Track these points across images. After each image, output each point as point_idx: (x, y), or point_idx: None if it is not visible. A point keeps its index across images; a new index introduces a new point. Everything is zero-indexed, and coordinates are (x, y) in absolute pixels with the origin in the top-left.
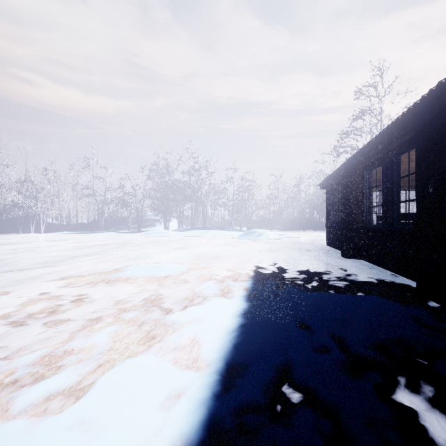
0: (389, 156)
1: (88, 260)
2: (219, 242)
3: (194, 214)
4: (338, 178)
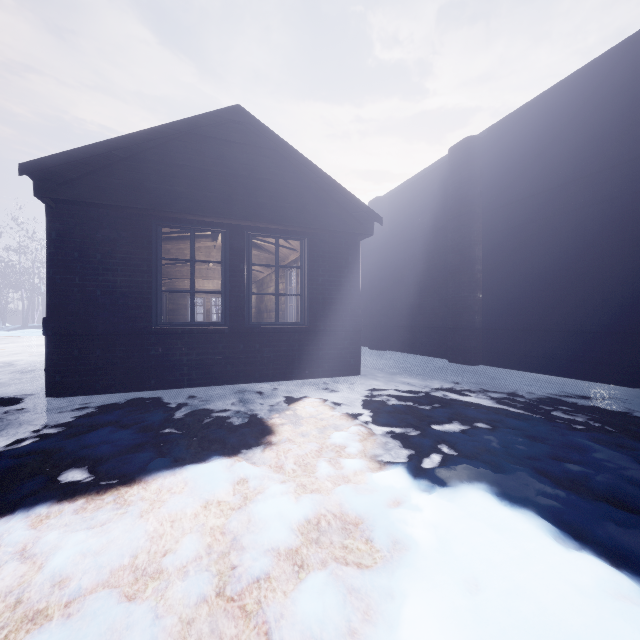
0: None
1: None
2: None
3: (28, 309)
4: None
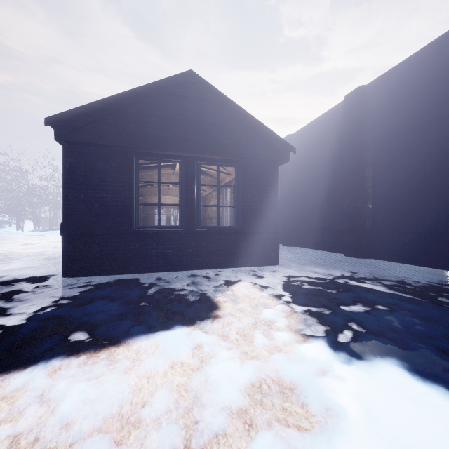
0: None
1: None
2: None
3: (53, 217)
4: None
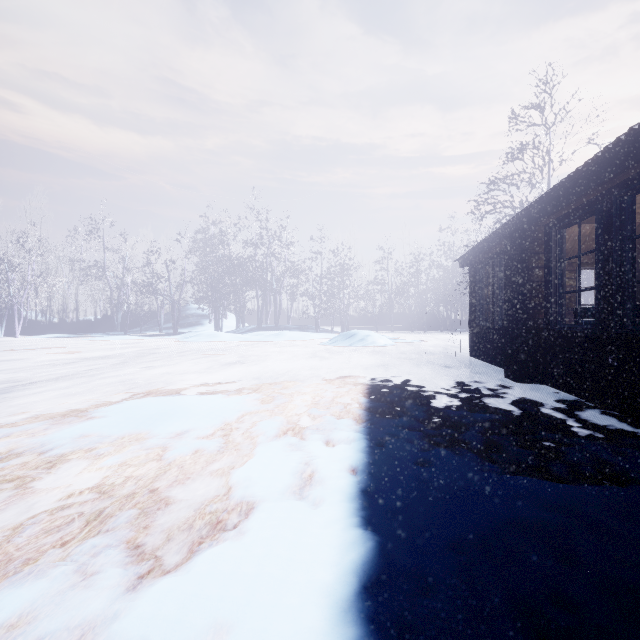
0: (616, 196)
1: (54, 389)
2: (299, 352)
3: (262, 308)
4: (495, 247)
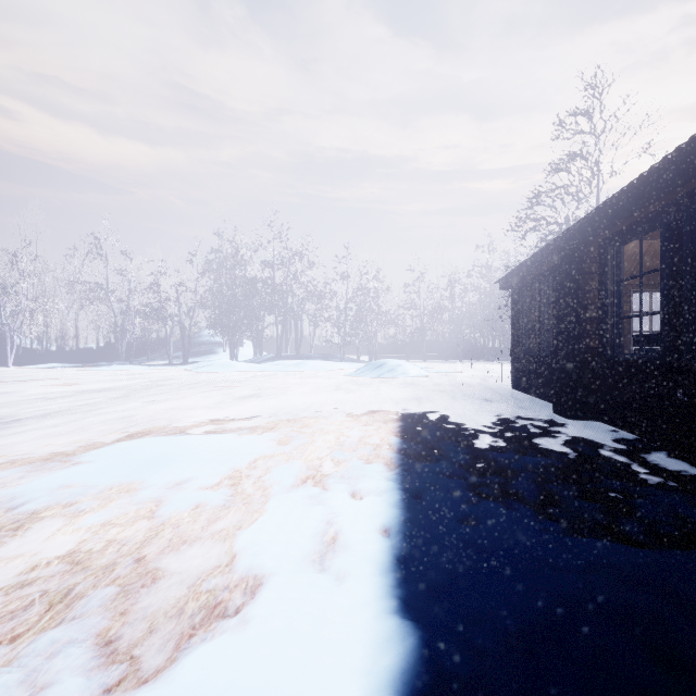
0: (687, 205)
1: (40, 428)
2: (322, 384)
3: (281, 334)
4: (542, 266)
